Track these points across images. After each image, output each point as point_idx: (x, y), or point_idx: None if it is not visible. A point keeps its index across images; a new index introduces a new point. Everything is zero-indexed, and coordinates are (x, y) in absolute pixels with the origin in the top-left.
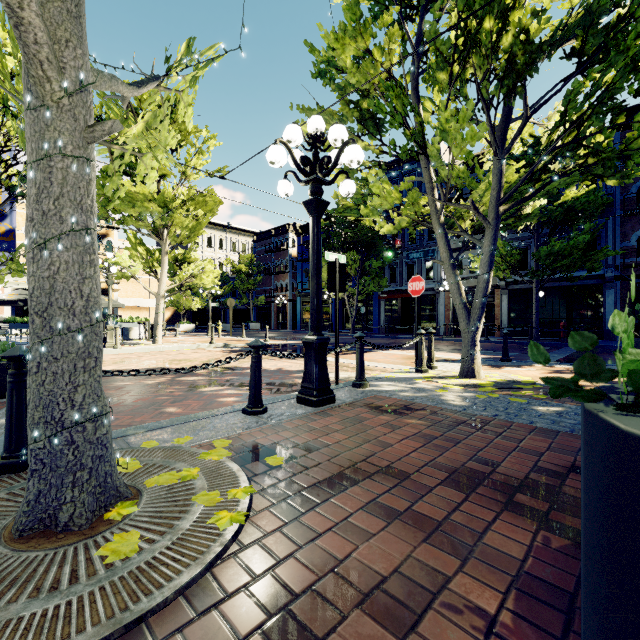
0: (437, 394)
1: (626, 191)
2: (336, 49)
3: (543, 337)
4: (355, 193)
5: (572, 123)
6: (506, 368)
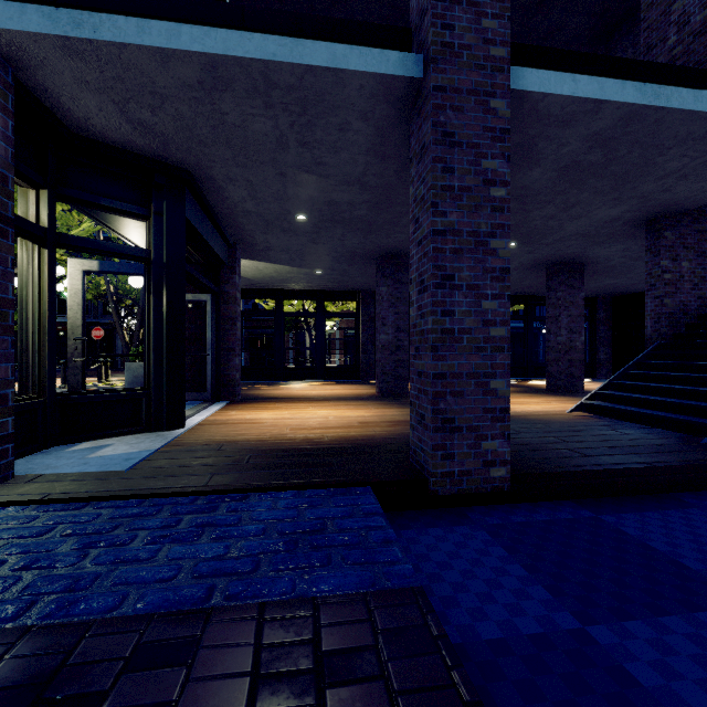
0: (111, 387)
1: None
2: None
3: None
4: None
5: None
6: None
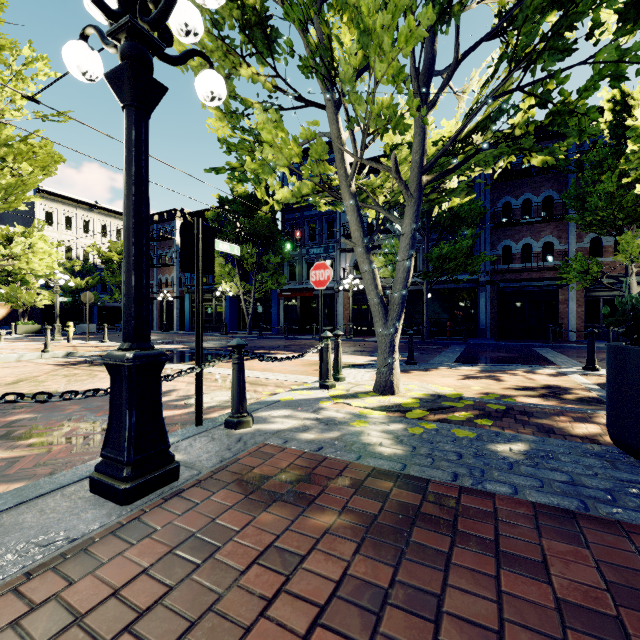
0: (355, 431)
1: (494, 206)
2: None
3: (431, 336)
4: (241, 147)
5: (519, 61)
6: (415, 373)
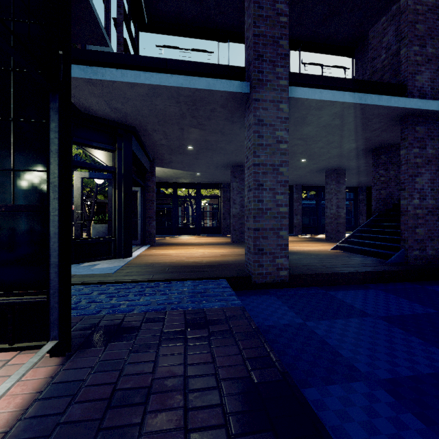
0: None
1: None
2: None
3: None
4: None
5: None
6: None
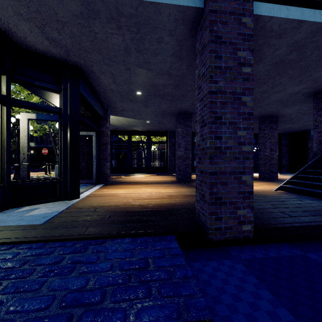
0: (50, 176)
1: None
2: (21, 92)
3: None
4: None
5: None
6: None
